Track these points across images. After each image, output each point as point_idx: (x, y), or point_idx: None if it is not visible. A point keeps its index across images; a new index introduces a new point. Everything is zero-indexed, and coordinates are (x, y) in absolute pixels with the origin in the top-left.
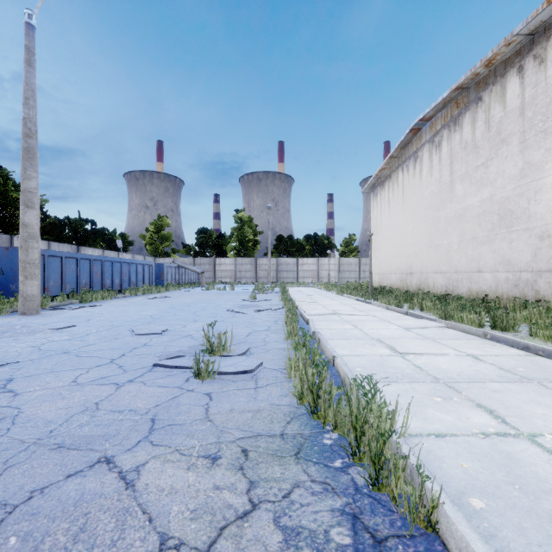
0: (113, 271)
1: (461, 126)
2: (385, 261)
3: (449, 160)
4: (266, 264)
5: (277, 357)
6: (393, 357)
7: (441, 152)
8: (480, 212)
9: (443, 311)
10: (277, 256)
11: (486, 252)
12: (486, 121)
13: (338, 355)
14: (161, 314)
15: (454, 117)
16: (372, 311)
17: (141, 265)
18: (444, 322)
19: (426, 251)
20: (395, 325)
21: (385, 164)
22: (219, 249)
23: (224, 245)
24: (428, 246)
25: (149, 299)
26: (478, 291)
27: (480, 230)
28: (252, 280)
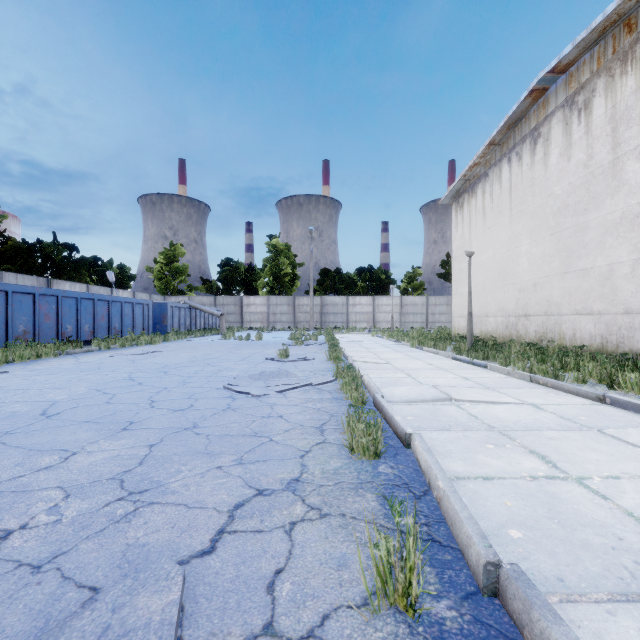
0: (79, 312)
1: (638, 61)
2: (476, 299)
3: (610, 126)
4: (308, 304)
5: None
6: None
7: (590, 116)
8: None
9: None
10: (321, 295)
11: None
12: None
13: None
14: (81, 398)
15: (623, 50)
16: (511, 389)
17: (130, 304)
18: None
19: (557, 280)
20: None
21: (479, 156)
22: (248, 286)
23: (255, 280)
24: (561, 272)
25: (117, 357)
26: None
27: None
28: (289, 325)
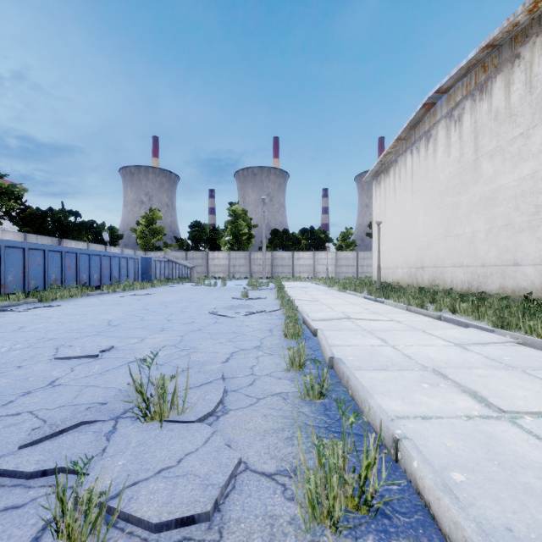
0: (90, 265)
1: (489, 93)
2: (389, 254)
3: (473, 135)
4: (261, 258)
5: (273, 424)
6: (498, 424)
7: (462, 127)
8: (518, 193)
9: (499, 318)
10: (272, 250)
11: (526, 241)
12: (527, 81)
13: (407, 439)
14: (124, 318)
15: (481, 84)
16: (391, 314)
17: (125, 258)
18: (510, 334)
19: (442, 242)
20: (438, 338)
21: (390, 147)
22: (212, 243)
23: (218, 239)
24: (444, 236)
25: (126, 297)
26: (514, 288)
27: (518, 215)
28: (246, 275)
